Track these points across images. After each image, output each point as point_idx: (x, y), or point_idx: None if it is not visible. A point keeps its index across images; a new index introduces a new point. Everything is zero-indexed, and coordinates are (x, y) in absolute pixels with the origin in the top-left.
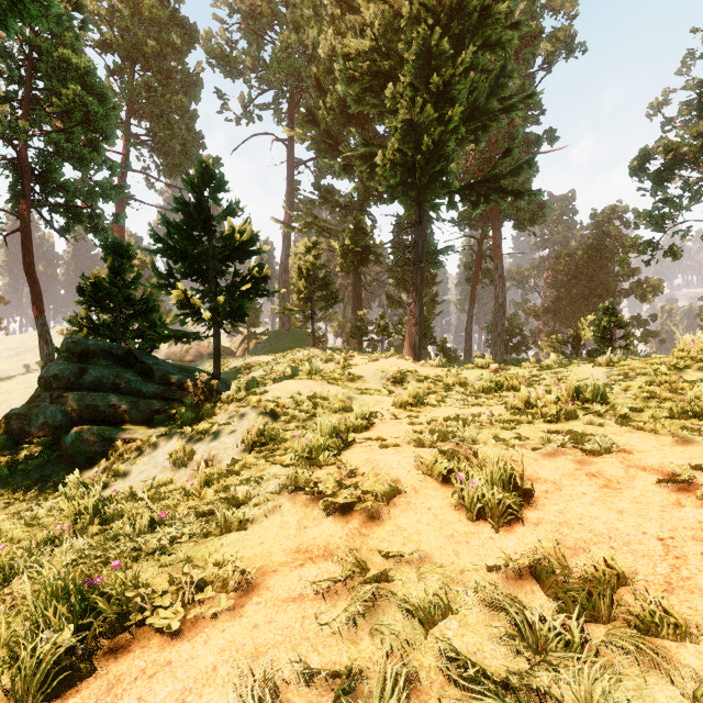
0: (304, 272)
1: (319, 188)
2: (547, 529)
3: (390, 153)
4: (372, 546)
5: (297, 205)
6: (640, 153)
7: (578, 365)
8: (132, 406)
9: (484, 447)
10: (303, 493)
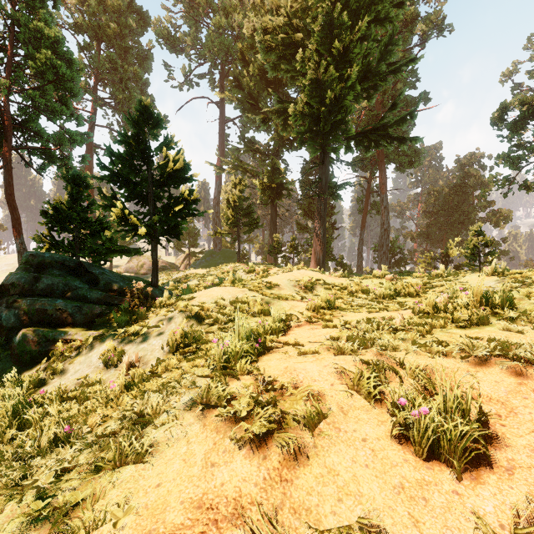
0: (232, 203)
1: (243, 139)
2: (529, 480)
3: (300, 106)
4: (297, 501)
5: (226, 153)
6: (501, 106)
7: (464, 274)
8: (76, 310)
9: (407, 355)
10: (214, 414)
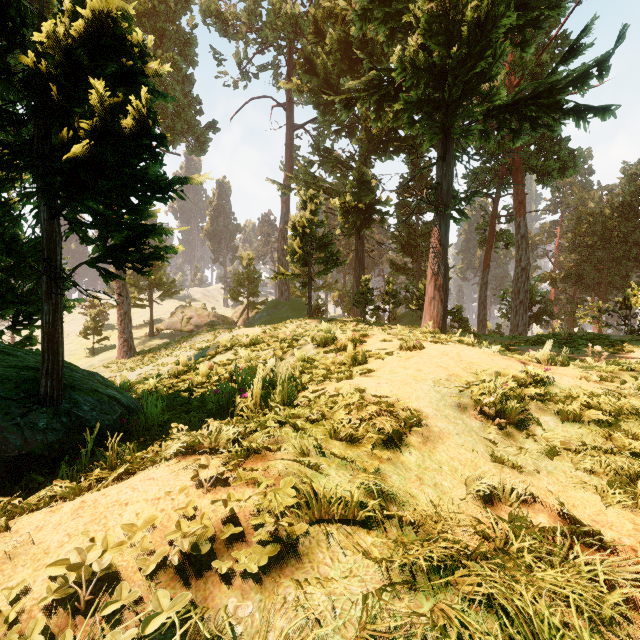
0: (299, 230)
1: (318, 148)
2: None
3: (411, 52)
4: None
5: (296, 172)
6: None
7: None
8: None
9: None
10: None
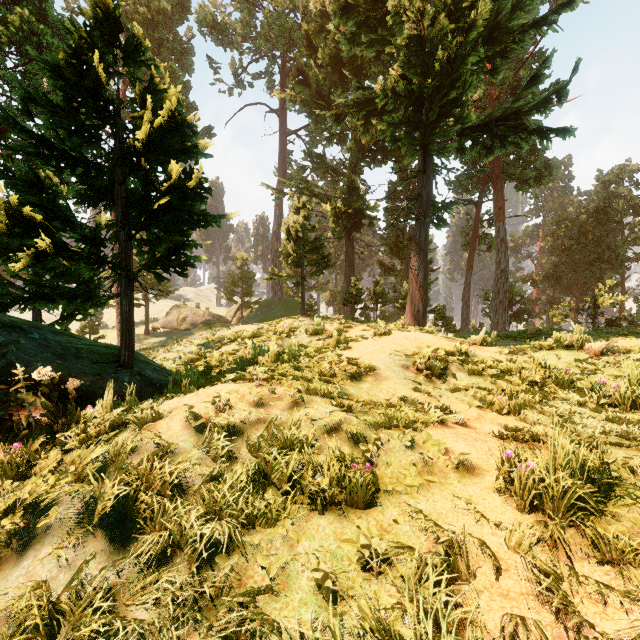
0: (293, 234)
1: (310, 154)
2: None
3: (392, 81)
4: None
5: (289, 176)
6: None
7: None
8: None
9: None
10: None
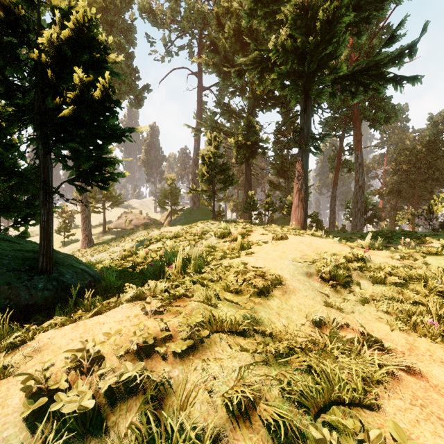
0: (206, 160)
1: (219, 103)
2: None
3: (282, 39)
4: None
5: (204, 120)
6: None
7: None
8: None
9: None
10: None
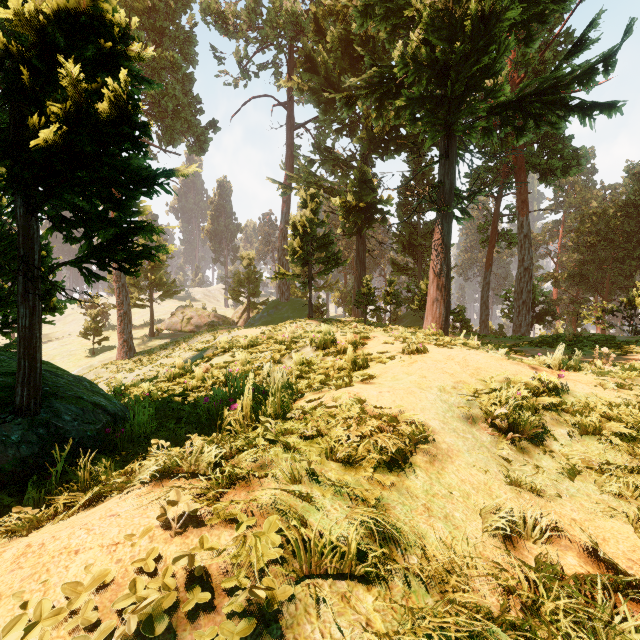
0: (299, 229)
1: (319, 147)
2: None
3: (413, 47)
4: None
5: (297, 172)
6: None
7: None
8: None
9: None
10: None
